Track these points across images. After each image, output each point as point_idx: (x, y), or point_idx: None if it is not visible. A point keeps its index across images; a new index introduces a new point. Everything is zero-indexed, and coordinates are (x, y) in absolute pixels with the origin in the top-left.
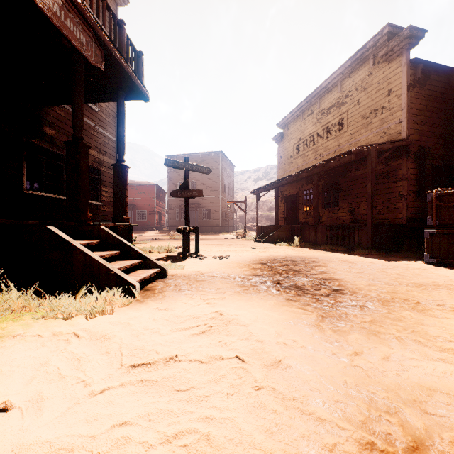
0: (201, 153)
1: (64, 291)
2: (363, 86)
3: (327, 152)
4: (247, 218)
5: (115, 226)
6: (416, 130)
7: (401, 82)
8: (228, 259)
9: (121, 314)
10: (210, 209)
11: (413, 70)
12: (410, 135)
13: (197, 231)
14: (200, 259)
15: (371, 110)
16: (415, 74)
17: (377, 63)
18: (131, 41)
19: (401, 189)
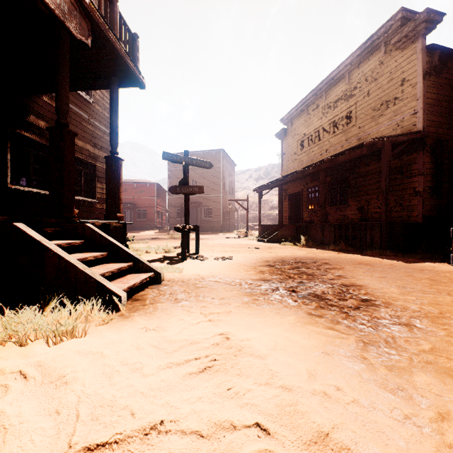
0: (201, 151)
1: (34, 303)
2: (373, 76)
3: (334, 148)
4: (249, 218)
5: (107, 224)
6: (433, 121)
7: (417, 70)
8: (231, 261)
9: (96, 337)
10: (211, 208)
11: (429, 57)
12: (426, 126)
13: (197, 230)
14: (200, 260)
15: (382, 101)
16: (431, 61)
17: (388, 51)
18: (125, 20)
19: (416, 185)
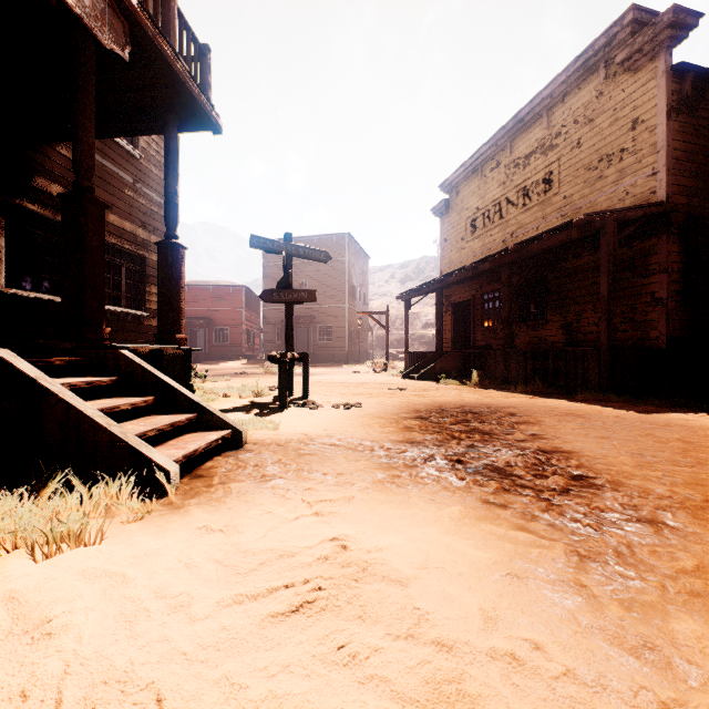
0: (315, 236)
1: (24, 482)
2: (587, 115)
3: (524, 230)
4: (390, 341)
5: (158, 351)
6: (683, 186)
7: (657, 105)
8: (359, 410)
9: (120, 544)
10: (330, 326)
11: (677, 84)
12: (672, 195)
13: (306, 360)
14: (310, 409)
15: (601, 155)
16: (680, 90)
17: (612, 75)
18: (188, 23)
19: (656, 289)
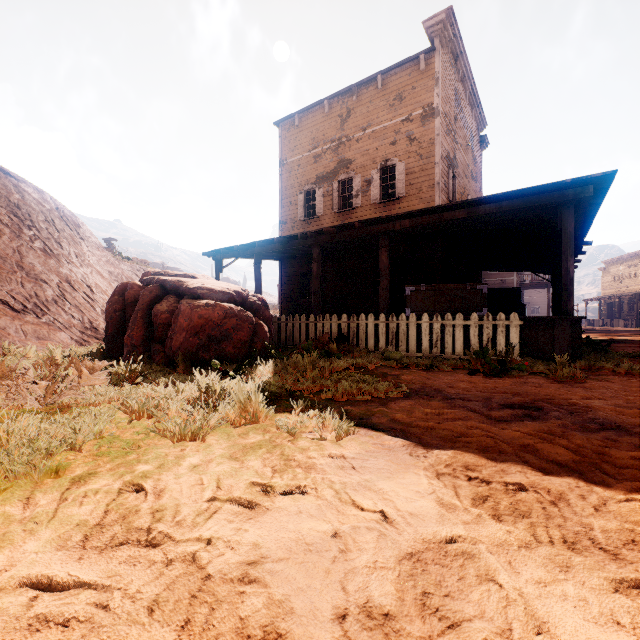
0: None
1: None
2: None
3: (629, 285)
4: None
5: None
6: None
7: None
8: None
9: None
10: (538, 307)
11: None
12: None
13: None
14: None
15: None
16: None
17: None
18: None
19: None
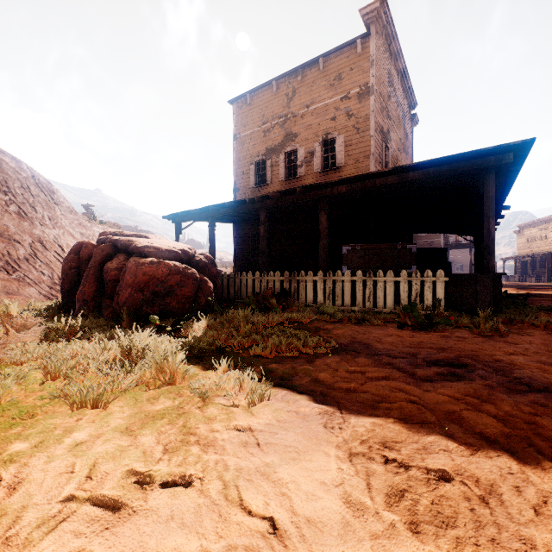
0: None
1: None
2: None
3: (540, 246)
4: None
5: None
6: None
7: None
8: None
9: None
10: (461, 264)
11: None
12: None
13: None
14: None
15: None
16: None
17: None
18: None
19: None
